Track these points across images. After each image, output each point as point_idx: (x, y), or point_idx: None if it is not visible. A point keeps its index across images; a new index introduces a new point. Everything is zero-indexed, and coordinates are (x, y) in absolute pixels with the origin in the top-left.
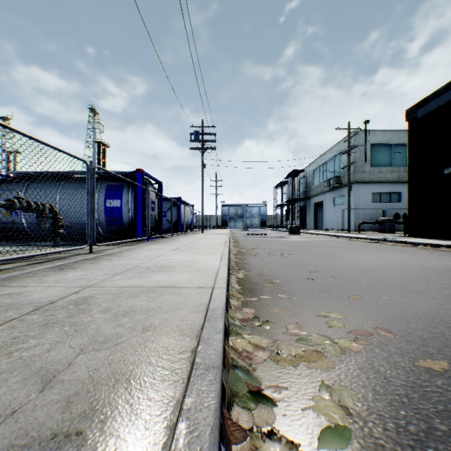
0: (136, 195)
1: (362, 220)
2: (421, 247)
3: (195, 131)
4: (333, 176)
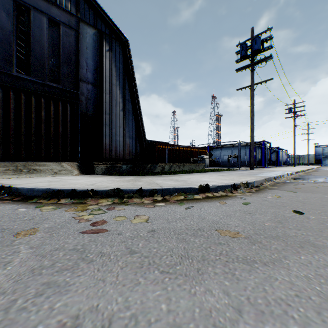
0: (261, 150)
1: None
2: None
3: (288, 108)
4: None
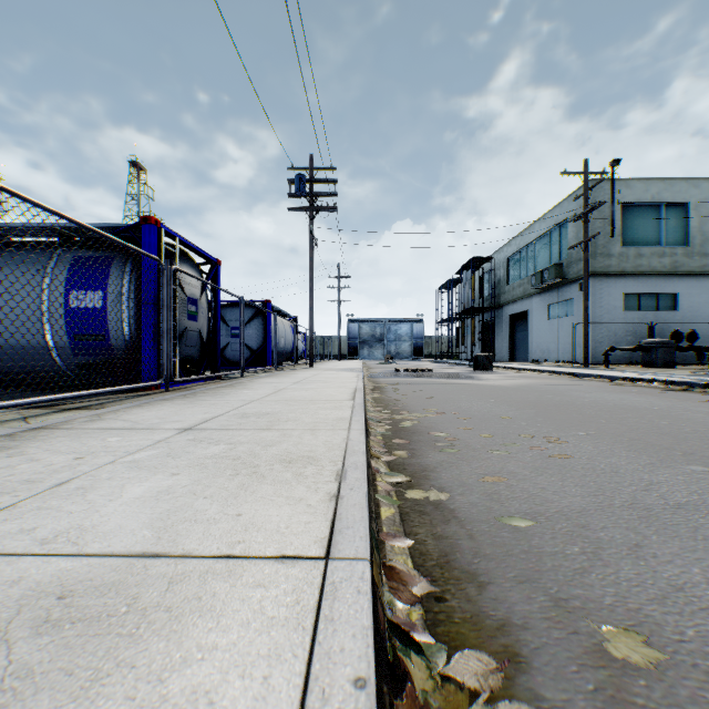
0: (142, 280)
1: (606, 344)
2: None
3: (297, 175)
4: (550, 265)
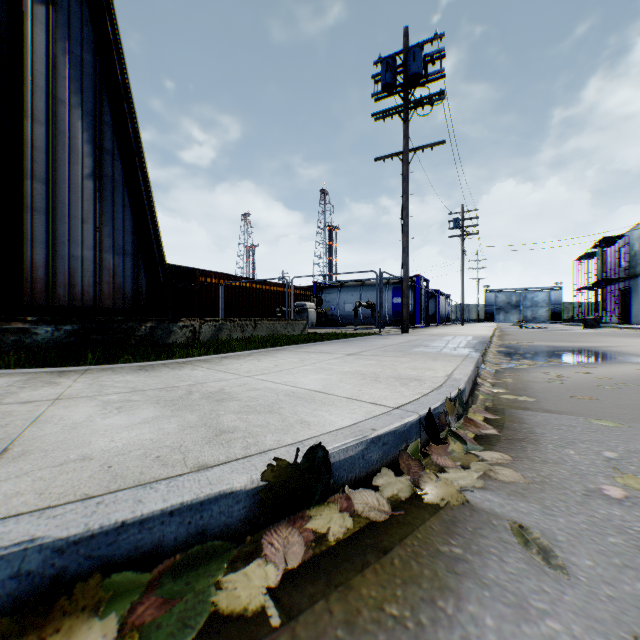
0: (415, 294)
1: None
2: None
3: (454, 219)
4: None
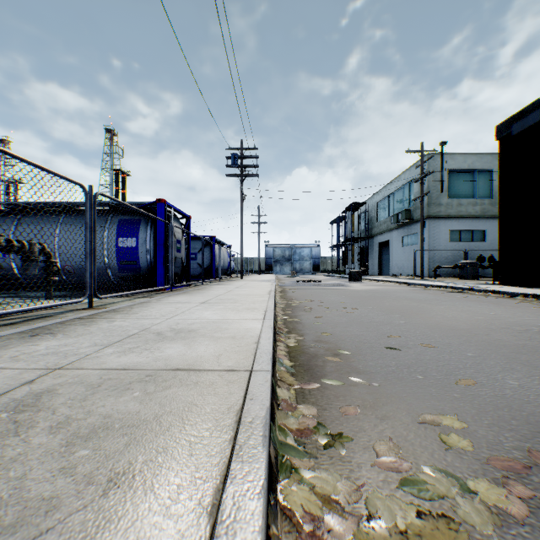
0: (156, 232)
1: (438, 263)
2: (521, 299)
3: (233, 154)
4: (402, 210)
